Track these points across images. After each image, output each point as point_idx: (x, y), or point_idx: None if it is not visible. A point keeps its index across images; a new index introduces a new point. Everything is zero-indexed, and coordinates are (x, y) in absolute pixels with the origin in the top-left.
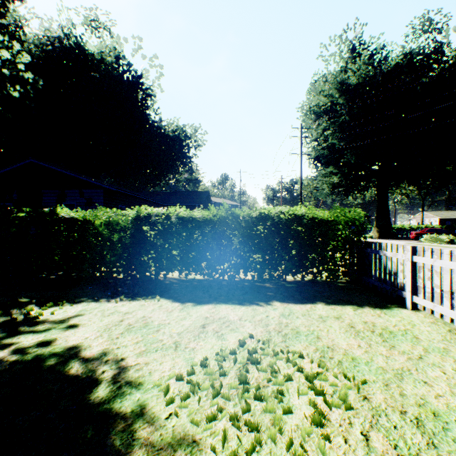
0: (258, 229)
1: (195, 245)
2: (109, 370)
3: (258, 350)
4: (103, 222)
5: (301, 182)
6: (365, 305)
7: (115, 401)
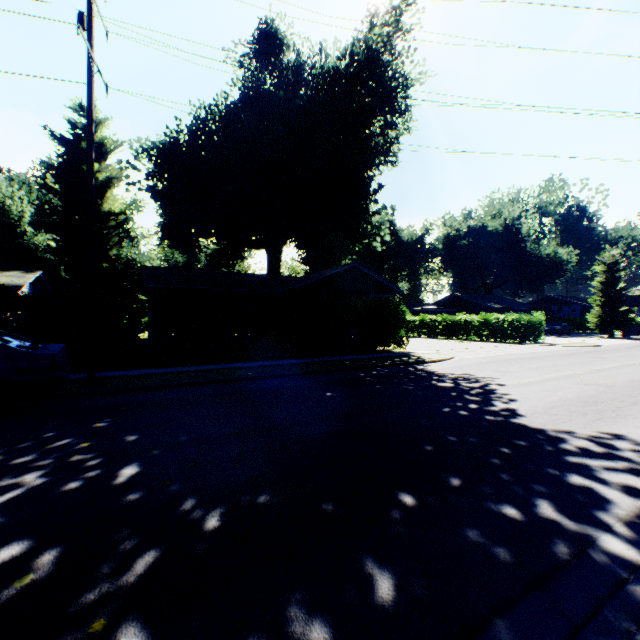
0: None
1: None
2: None
3: None
4: None
5: None
6: None
7: None
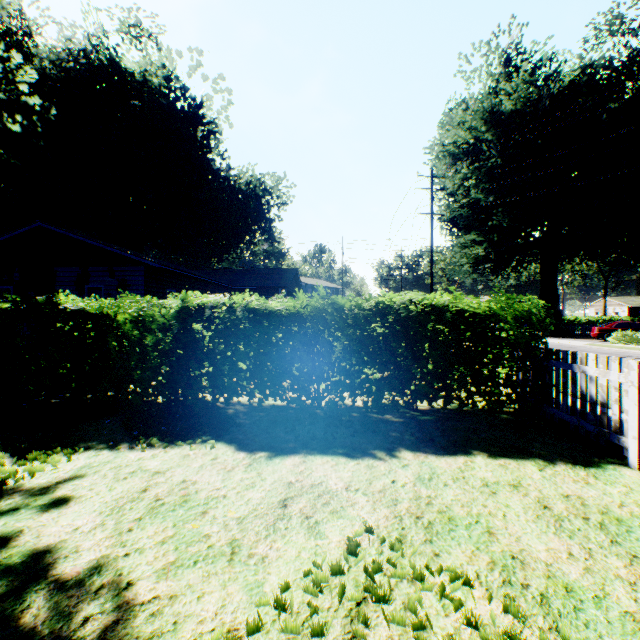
0: (373, 329)
1: (274, 354)
2: (97, 617)
3: (383, 563)
4: (129, 318)
5: (431, 255)
6: (555, 458)
7: None
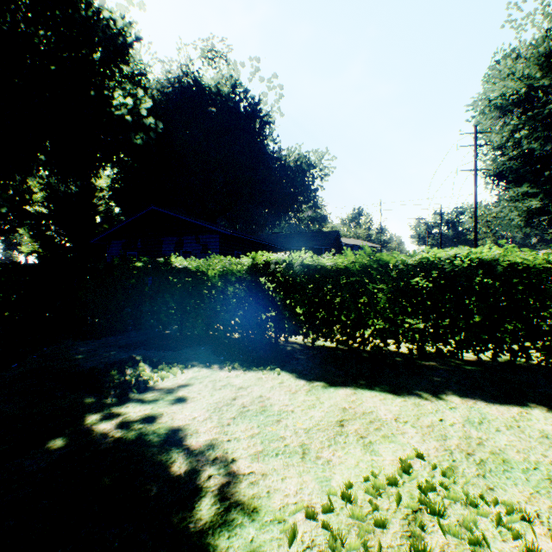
0: (417, 282)
1: (325, 302)
2: (216, 476)
3: (435, 485)
4: (216, 273)
5: (474, 211)
6: None
7: (220, 534)
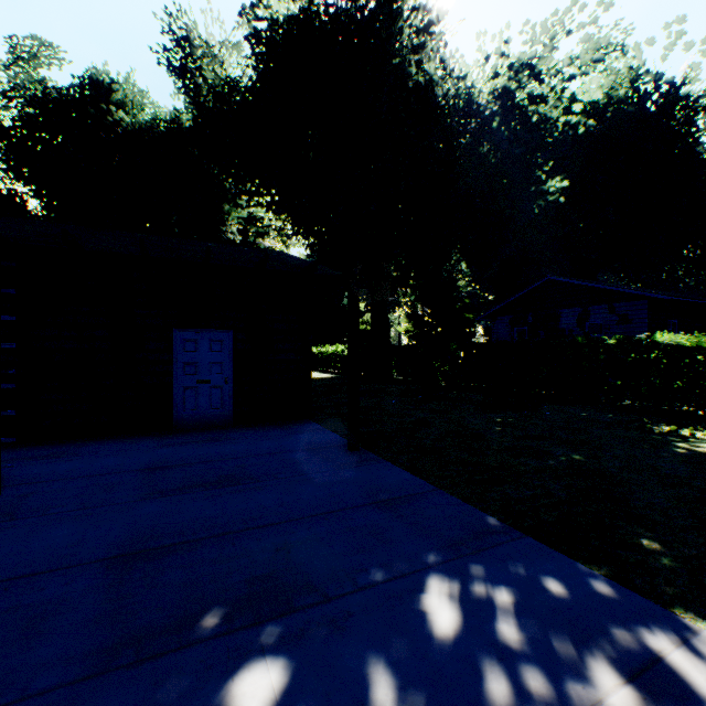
0: None
1: None
2: None
3: None
4: None
5: None
6: None
7: None
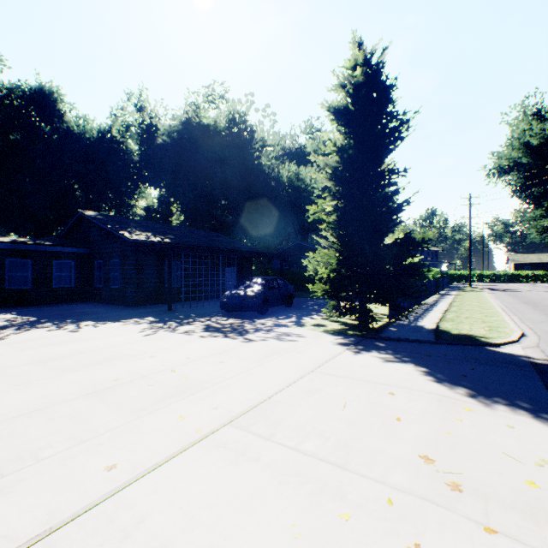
0: None
1: None
2: None
3: None
4: None
5: (469, 240)
6: None
7: None
